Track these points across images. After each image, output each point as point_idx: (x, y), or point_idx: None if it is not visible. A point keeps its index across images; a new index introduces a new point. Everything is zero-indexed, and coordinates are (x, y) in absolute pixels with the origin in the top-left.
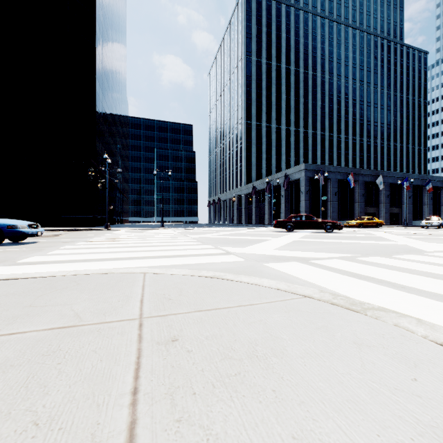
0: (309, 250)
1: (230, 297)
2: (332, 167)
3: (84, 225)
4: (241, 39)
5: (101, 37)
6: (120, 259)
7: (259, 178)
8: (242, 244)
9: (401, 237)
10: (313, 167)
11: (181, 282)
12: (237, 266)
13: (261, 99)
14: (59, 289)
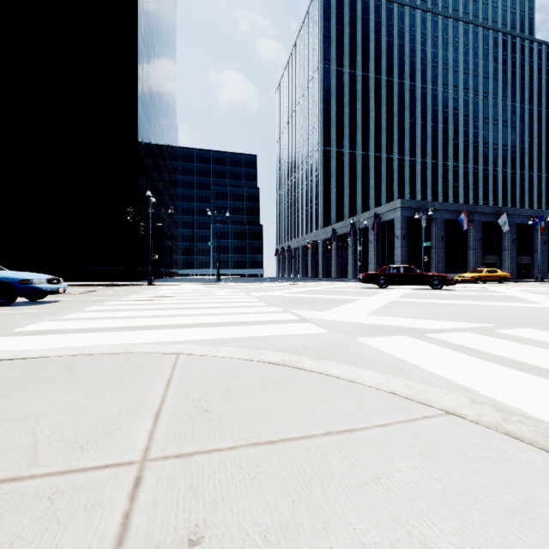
0: (419, 317)
1: (311, 409)
2: (438, 204)
3: (124, 279)
4: (317, 44)
5: (145, 49)
6: (152, 328)
7: (340, 219)
8: (321, 306)
9: (543, 296)
10: (412, 203)
11: (229, 372)
12: (317, 343)
13: (343, 119)
14: (38, 383)
